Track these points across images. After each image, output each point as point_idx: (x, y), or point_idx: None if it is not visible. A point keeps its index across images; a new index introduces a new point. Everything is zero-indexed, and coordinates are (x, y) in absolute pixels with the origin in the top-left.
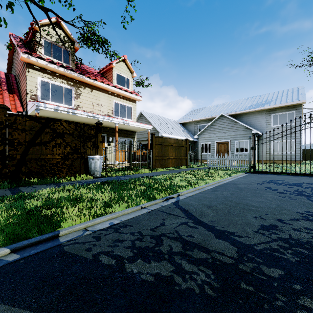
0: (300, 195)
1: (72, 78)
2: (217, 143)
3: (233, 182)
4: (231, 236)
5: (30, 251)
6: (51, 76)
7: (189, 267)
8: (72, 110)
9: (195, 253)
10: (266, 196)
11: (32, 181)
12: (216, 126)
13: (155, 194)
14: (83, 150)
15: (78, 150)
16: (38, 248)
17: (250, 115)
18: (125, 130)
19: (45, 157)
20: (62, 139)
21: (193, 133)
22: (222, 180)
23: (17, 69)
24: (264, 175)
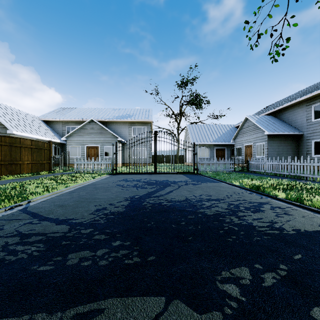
0: (134, 187)
1: None
2: (88, 147)
3: (94, 183)
4: (69, 221)
5: None
6: None
7: (22, 248)
8: None
9: (32, 238)
10: (112, 191)
11: None
12: (86, 130)
13: None
14: None
15: None
16: None
17: (117, 124)
18: None
19: None
20: None
21: (61, 134)
22: (84, 183)
23: None
24: (122, 175)
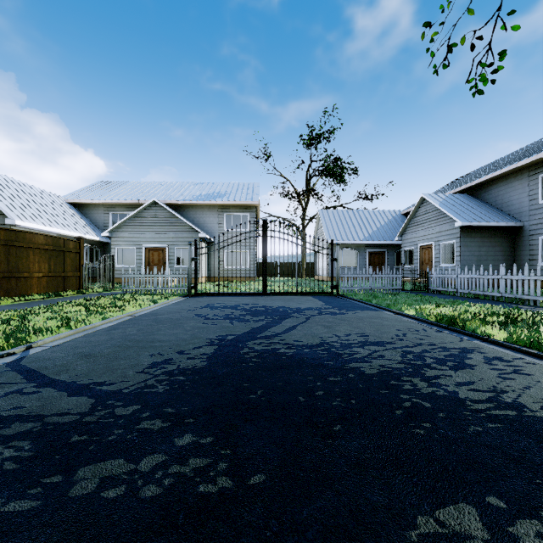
0: (226, 319)
1: None
2: (147, 248)
3: (155, 312)
4: (96, 388)
5: None
6: None
7: None
8: None
9: (12, 428)
10: (186, 326)
11: None
12: (145, 219)
13: None
14: None
15: None
16: None
17: (199, 210)
18: None
19: None
20: None
21: (101, 227)
22: (138, 311)
23: None
24: (206, 298)
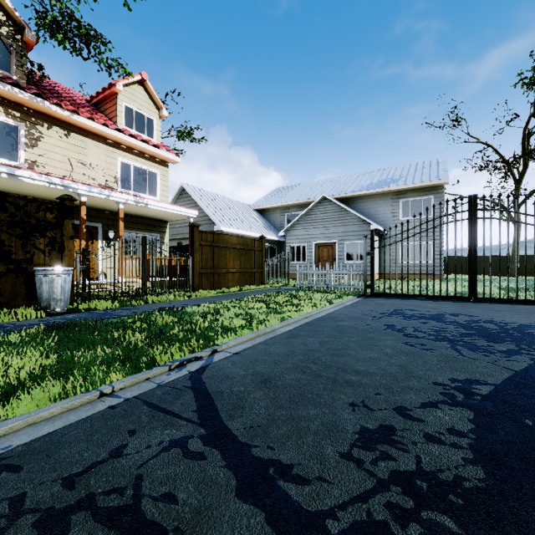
0: (440, 341)
1: (17, 104)
2: (317, 244)
3: (333, 316)
4: (278, 484)
5: None
6: None
7: None
8: (7, 169)
9: None
10: (383, 346)
11: None
12: (315, 216)
13: (159, 353)
14: (25, 256)
15: (11, 256)
16: None
17: (369, 200)
18: (146, 217)
19: None
20: None
21: (278, 228)
22: (314, 312)
23: None
24: (386, 300)
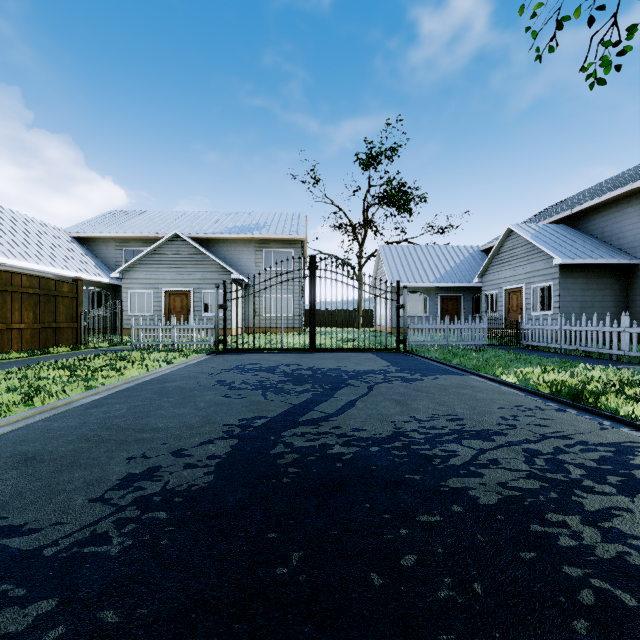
0: (258, 389)
1: None
2: (168, 292)
3: (164, 378)
4: None
5: None
6: None
7: None
8: None
9: None
10: (200, 401)
11: None
12: (164, 256)
13: None
14: None
15: None
16: None
17: (232, 245)
18: None
19: None
20: None
21: (112, 266)
22: (141, 376)
23: None
24: (237, 355)
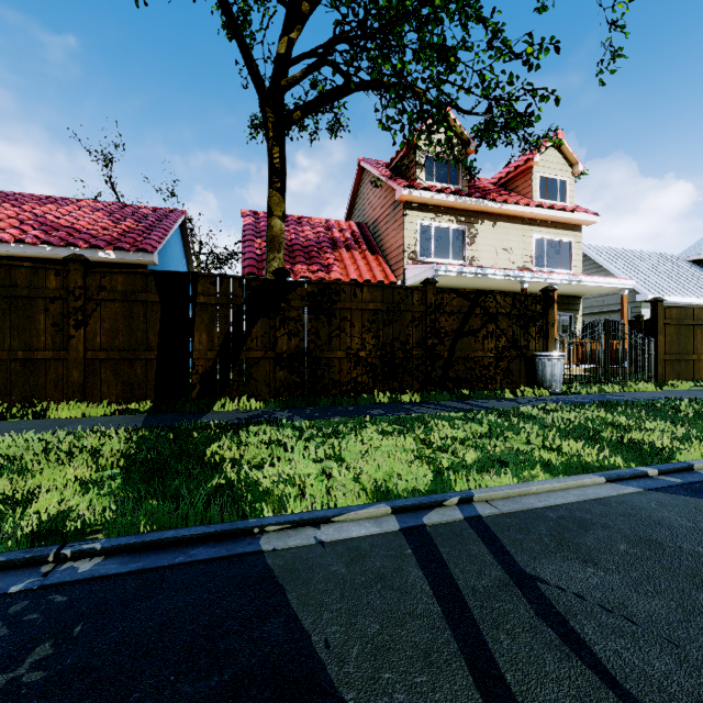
0: None
1: (462, 210)
2: None
3: None
4: None
5: (683, 477)
6: (434, 214)
7: None
8: (481, 270)
9: None
10: None
11: (465, 393)
12: None
13: None
14: (524, 343)
15: (517, 343)
16: (690, 477)
17: None
18: (558, 295)
19: (474, 355)
20: (495, 323)
21: None
22: None
23: (371, 213)
24: None
